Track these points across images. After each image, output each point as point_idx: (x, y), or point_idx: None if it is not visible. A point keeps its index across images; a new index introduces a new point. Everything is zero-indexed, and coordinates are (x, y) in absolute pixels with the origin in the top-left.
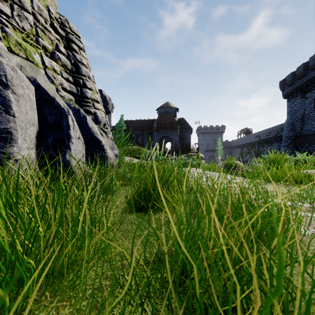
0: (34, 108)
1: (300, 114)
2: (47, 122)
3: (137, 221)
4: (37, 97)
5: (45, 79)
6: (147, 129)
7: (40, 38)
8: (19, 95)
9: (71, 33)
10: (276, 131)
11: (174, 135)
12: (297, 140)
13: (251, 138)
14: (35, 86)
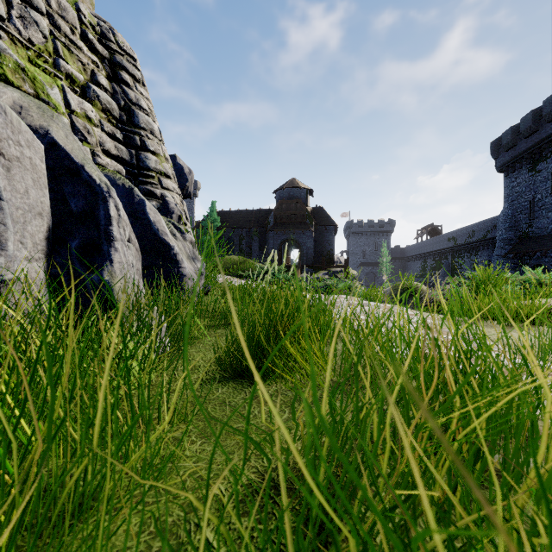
0: (42, 183)
1: (528, 201)
2: (69, 211)
3: (233, 399)
4: (51, 165)
5: (67, 132)
6: (258, 226)
7: (62, 59)
8: (12, 159)
9: (120, 52)
10: (484, 229)
11: (305, 237)
12: (521, 246)
13: (441, 241)
14: (46, 144)
